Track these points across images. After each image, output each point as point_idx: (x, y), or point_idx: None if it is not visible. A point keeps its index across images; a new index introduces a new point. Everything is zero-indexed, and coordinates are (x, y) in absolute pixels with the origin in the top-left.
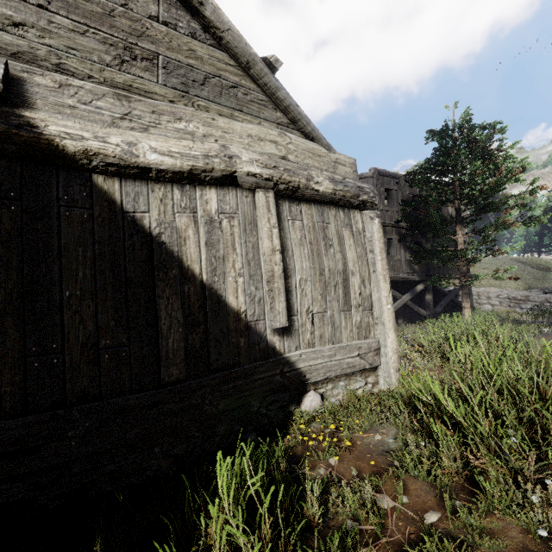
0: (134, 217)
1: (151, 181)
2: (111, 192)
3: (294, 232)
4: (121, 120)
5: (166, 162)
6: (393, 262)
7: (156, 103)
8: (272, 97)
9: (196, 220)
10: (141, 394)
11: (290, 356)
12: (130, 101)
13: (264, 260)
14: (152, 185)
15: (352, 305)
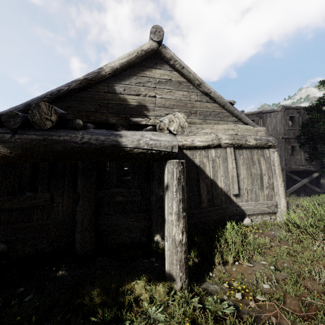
0: (192, 160)
1: (196, 149)
2: (187, 154)
3: (240, 160)
4: (189, 133)
5: (201, 144)
6: (295, 160)
7: (197, 125)
8: (231, 113)
9: (208, 159)
10: (196, 210)
11: (239, 204)
12: (191, 127)
13: (230, 171)
14: (197, 150)
15: (264, 187)
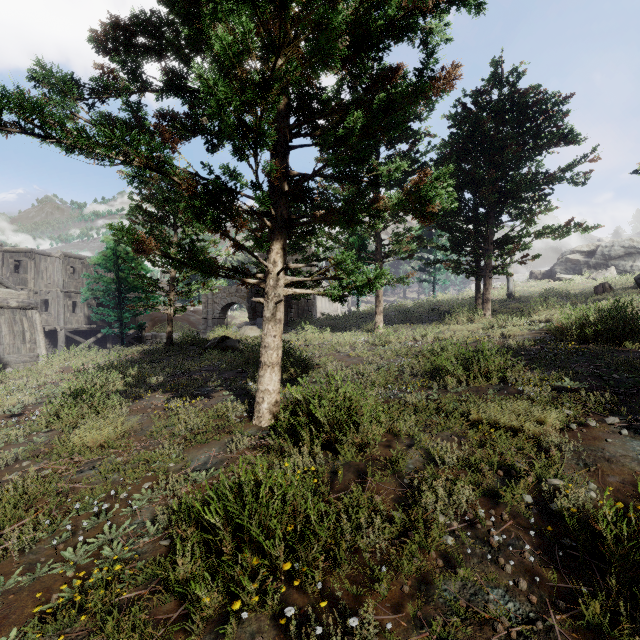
0: None
1: None
2: None
3: (2, 320)
4: None
5: None
6: (78, 318)
7: None
8: None
9: None
10: None
11: (1, 357)
12: None
13: None
14: None
15: (27, 342)
